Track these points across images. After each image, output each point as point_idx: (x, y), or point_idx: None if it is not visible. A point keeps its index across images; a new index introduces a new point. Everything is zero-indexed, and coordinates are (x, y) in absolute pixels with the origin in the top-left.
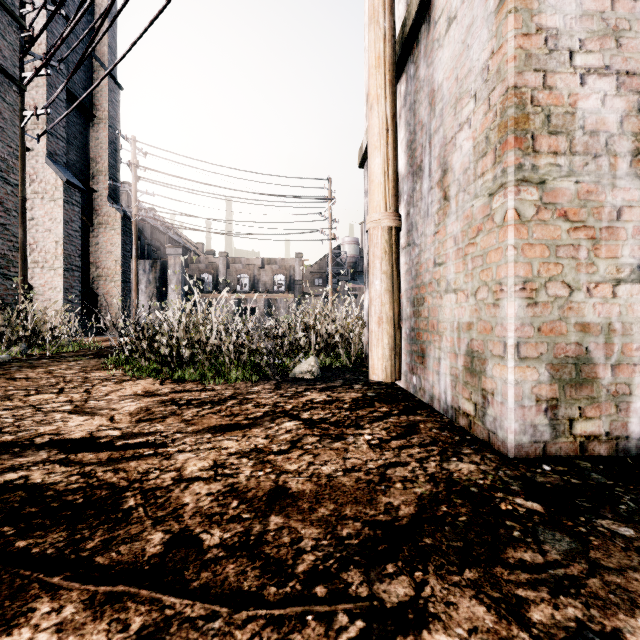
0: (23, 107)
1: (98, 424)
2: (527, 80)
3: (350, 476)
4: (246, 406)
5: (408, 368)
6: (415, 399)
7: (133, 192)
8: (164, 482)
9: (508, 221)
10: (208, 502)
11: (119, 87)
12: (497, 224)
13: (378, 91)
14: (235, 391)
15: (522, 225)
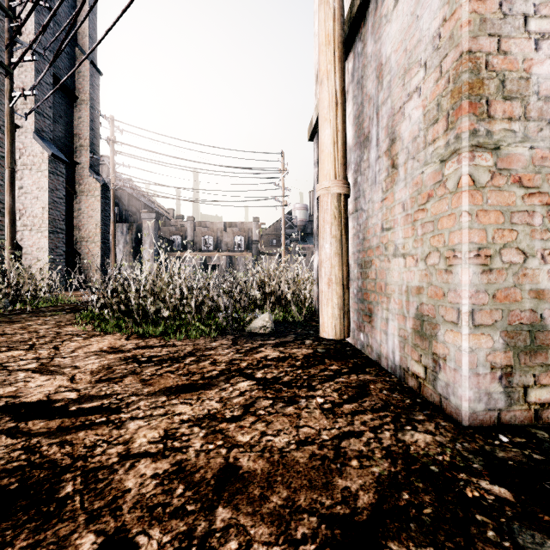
0: (12, 89)
1: (58, 385)
2: (482, 45)
3: (303, 450)
4: (203, 364)
5: (355, 325)
6: (363, 356)
7: (111, 164)
8: (109, 459)
9: (462, 187)
10: (152, 487)
11: (99, 73)
12: (450, 190)
13: (328, 67)
14: (194, 347)
15: (477, 191)
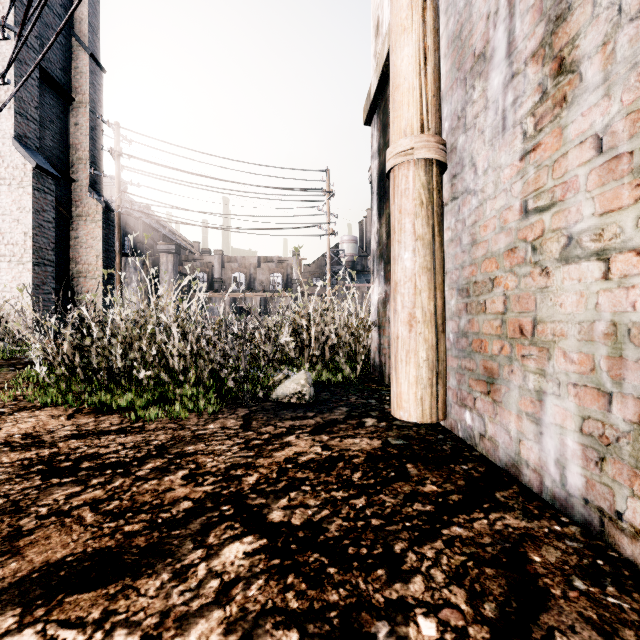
0: None
1: None
2: None
3: None
4: (171, 478)
5: (453, 396)
6: (474, 455)
7: (116, 182)
8: None
9: None
10: None
11: (101, 69)
12: None
13: None
14: (174, 434)
15: None
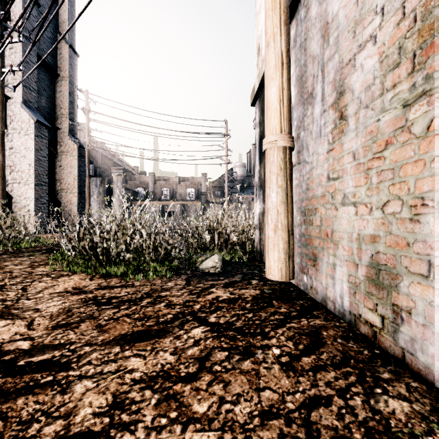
0: (2, 65)
1: (14, 331)
2: None
3: (270, 428)
4: (159, 306)
5: (298, 267)
6: (307, 297)
7: (86, 129)
8: None
9: (435, 130)
10: None
11: (76, 55)
12: (417, 135)
13: (274, 30)
14: (151, 287)
15: None
